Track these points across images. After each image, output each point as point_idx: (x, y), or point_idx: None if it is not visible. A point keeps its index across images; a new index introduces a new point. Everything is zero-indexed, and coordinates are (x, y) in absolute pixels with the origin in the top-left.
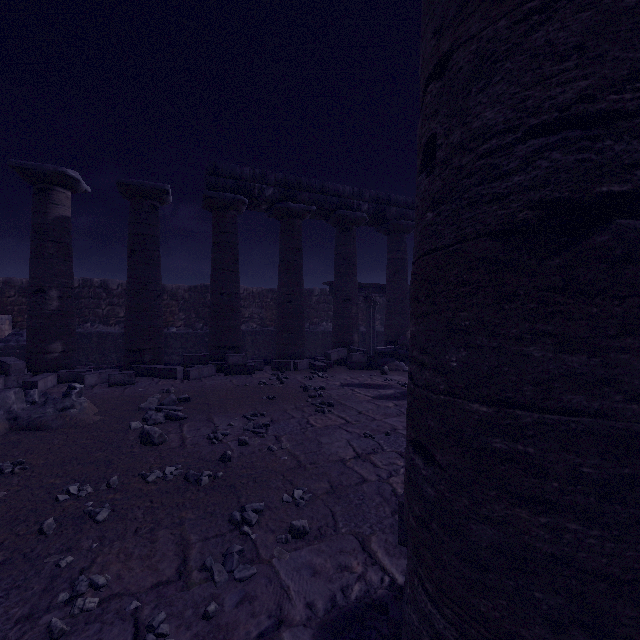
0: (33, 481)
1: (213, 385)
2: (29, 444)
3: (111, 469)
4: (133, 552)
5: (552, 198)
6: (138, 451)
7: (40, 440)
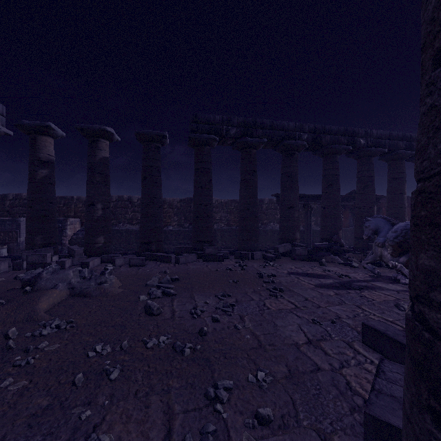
0: (76, 337)
1: (195, 269)
2: (78, 307)
3: (124, 333)
4: (132, 414)
5: None
6: (143, 319)
7: (85, 305)
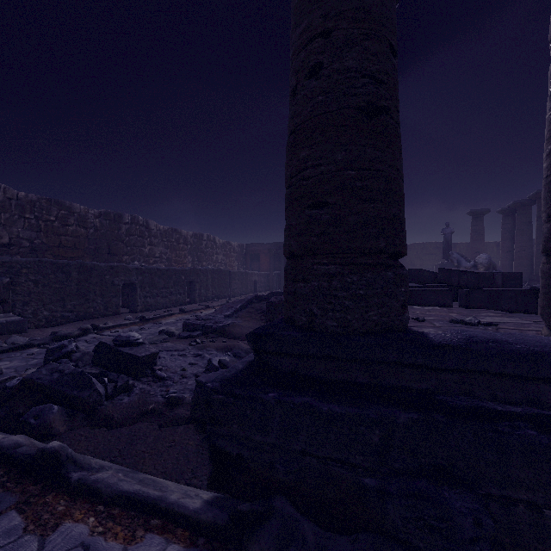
0: None
1: None
2: None
3: None
4: None
5: None
6: None
7: None
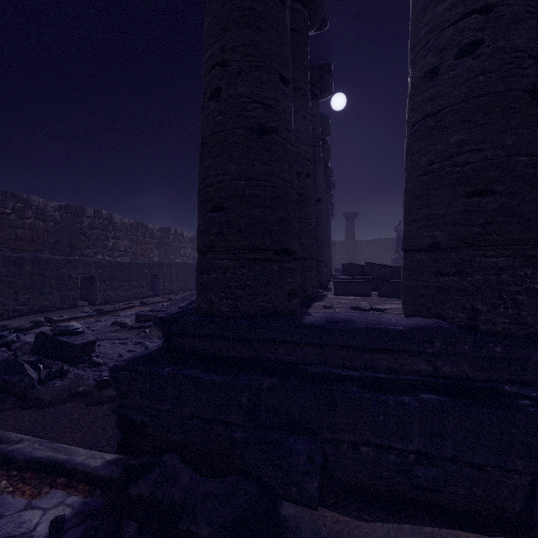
0: None
1: None
2: None
3: None
4: None
5: None
6: None
7: None
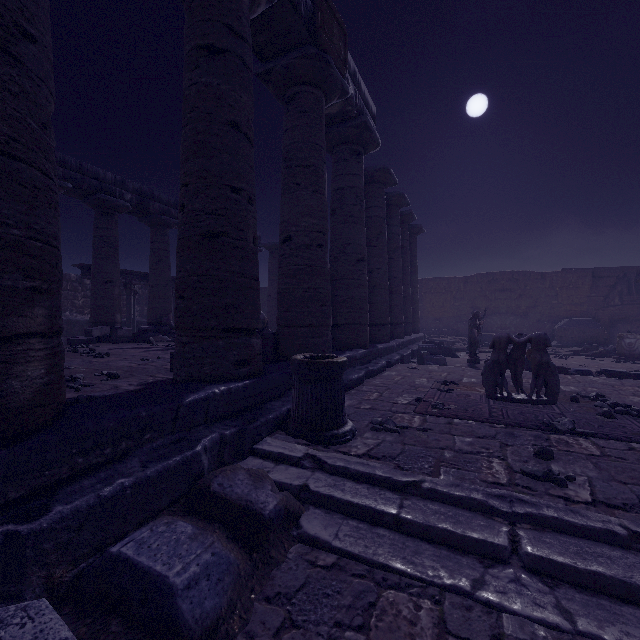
0: None
1: None
2: None
3: None
4: None
5: (210, 230)
6: None
7: None
